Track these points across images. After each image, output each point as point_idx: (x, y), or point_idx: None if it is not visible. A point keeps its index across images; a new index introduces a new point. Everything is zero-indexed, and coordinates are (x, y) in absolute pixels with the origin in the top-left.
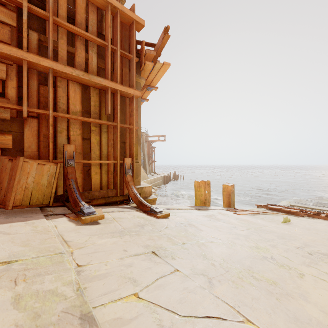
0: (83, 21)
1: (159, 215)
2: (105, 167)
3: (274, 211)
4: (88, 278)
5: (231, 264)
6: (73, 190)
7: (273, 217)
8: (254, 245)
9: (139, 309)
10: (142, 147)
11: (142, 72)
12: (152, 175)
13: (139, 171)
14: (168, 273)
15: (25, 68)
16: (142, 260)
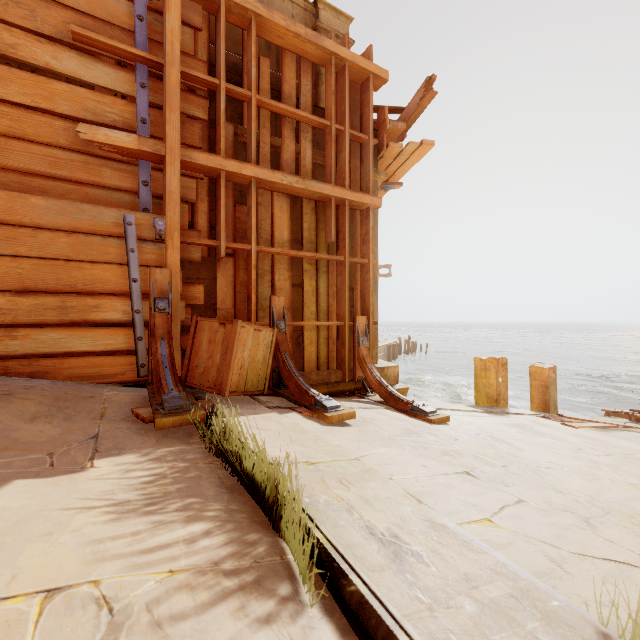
0: (293, 92)
1: (433, 418)
2: (324, 332)
3: None
4: (410, 493)
5: (609, 505)
6: (291, 370)
7: None
8: (636, 482)
9: (506, 536)
10: None
11: (380, 161)
12: None
13: (375, 338)
14: (514, 502)
15: (223, 183)
16: (461, 482)
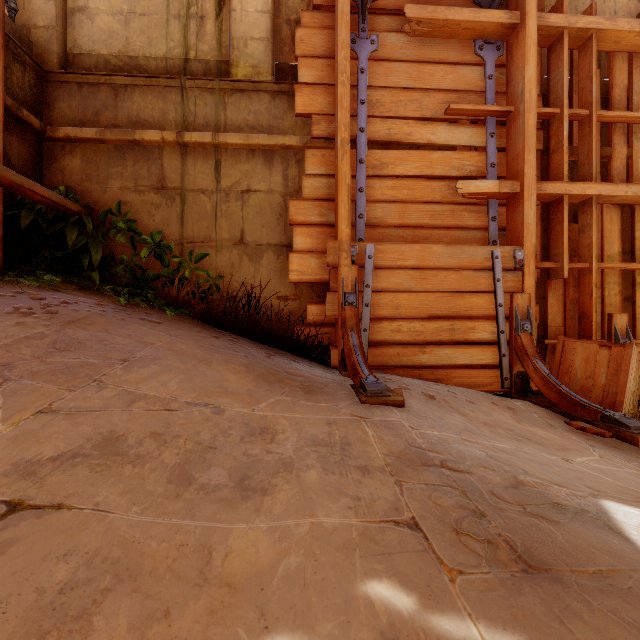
0: (623, 94)
1: None
2: None
3: None
4: None
5: None
6: None
7: None
8: None
9: None
10: None
11: None
12: None
13: None
14: None
15: (565, 207)
16: None
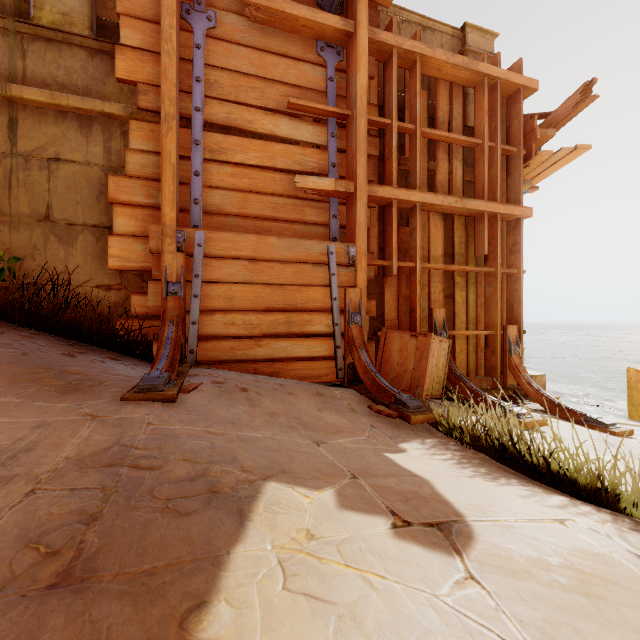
0: (446, 117)
1: (616, 431)
2: (473, 340)
3: None
4: None
5: None
6: (460, 377)
7: None
8: None
9: None
10: None
11: (523, 169)
12: None
13: None
14: None
15: (394, 210)
16: None
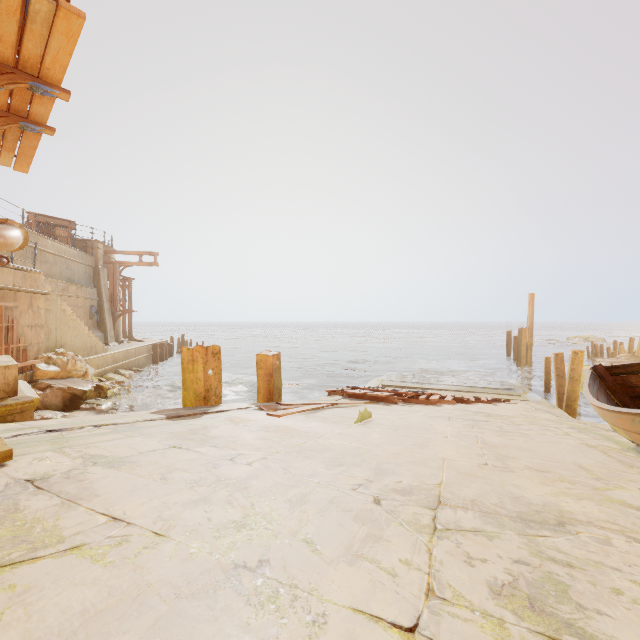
0: None
1: None
2: None
3: (355, 400)
4: None
5: None
6: None
7: (348, 412)
8: (240, 515)
9: None
10: (95, 276)
11: None
12: (123, 344)
13: None
14: None
15: None
16: None
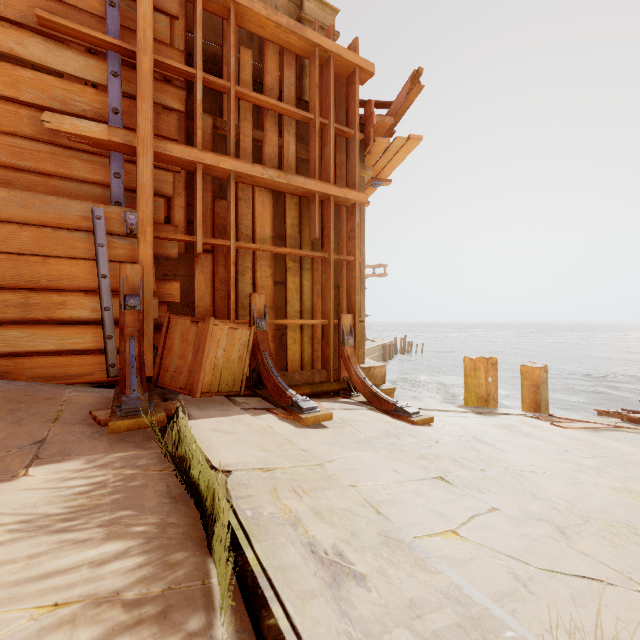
0: (275, 84)
1: (416, 419)
2: (309, 331)
3: None
4: (372, 502)
5: (589, 512)
6: (270, 370)
7: None
8: (621, 486)
9: (470, 550)
10: None
11: (367, 156)
12: None
13: (362, 338)
14: (485, 511)
15: (199, 177)
16: (433, 488)
